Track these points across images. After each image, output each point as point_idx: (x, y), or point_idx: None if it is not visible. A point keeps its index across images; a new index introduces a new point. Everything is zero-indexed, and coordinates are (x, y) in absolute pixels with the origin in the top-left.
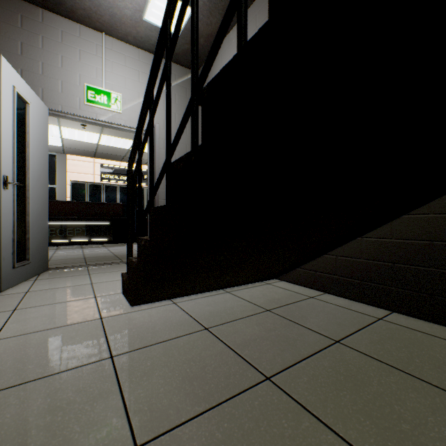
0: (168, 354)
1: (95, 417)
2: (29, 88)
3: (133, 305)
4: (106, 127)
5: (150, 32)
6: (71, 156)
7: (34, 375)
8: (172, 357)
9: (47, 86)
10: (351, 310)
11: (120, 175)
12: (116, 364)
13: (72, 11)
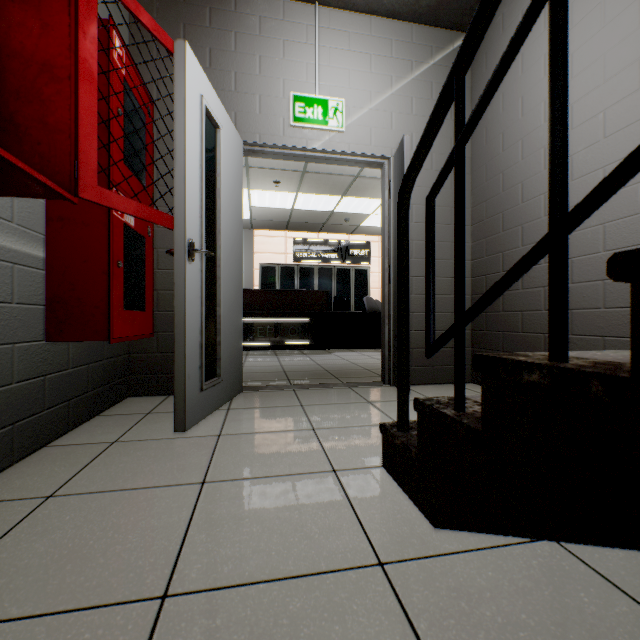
0: None
1: None
2: (220, 105)
3: (441, 527)
4: (318, 161)
5: None
6: (259, 231)
7: None
8: None
9: (240, 107)
10: None
11: (317, 252)
12: None
13: None
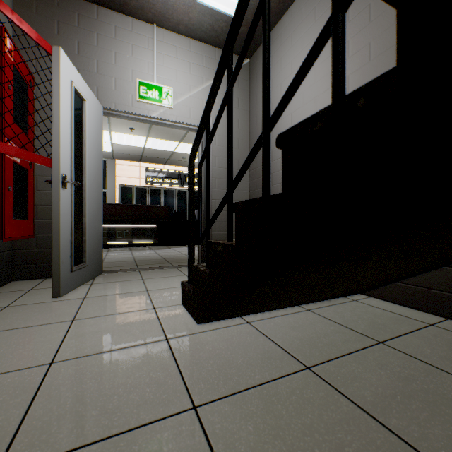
0: (273, 411)
1: None
2: (85, 85)
3: (200, 323)
4: (156, 124)
5: (203, 17)
6: (119, 161)
7: (99, 430)
8: (281, 419)
9: (101, 84)
10: None
11: (163, 179)
12: (203, 422)
13: (125, 4)
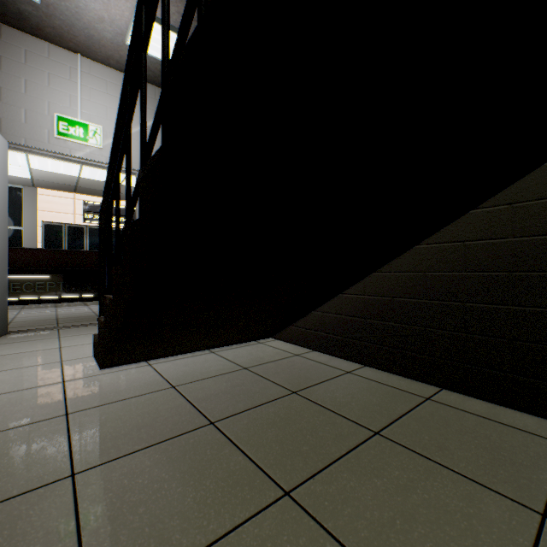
0: (126, 409)
1: (40, 458)
2: None
3: (102, 368)
4: (83, 163)
5: None
6: (43, 190)
7: None
8: (128, 412)
9: (6, 114)
10: (327, 365)
11: None
12: (70, 419)
13: (38, 28)
